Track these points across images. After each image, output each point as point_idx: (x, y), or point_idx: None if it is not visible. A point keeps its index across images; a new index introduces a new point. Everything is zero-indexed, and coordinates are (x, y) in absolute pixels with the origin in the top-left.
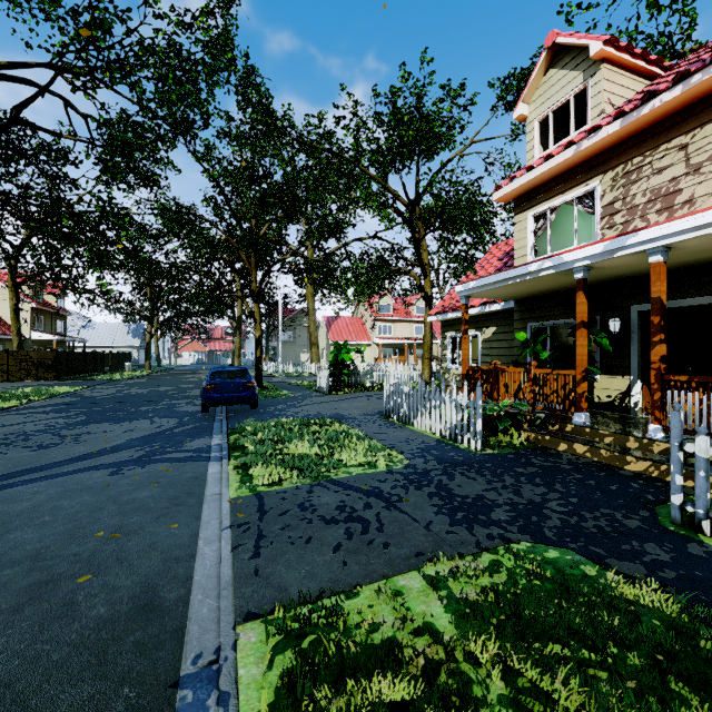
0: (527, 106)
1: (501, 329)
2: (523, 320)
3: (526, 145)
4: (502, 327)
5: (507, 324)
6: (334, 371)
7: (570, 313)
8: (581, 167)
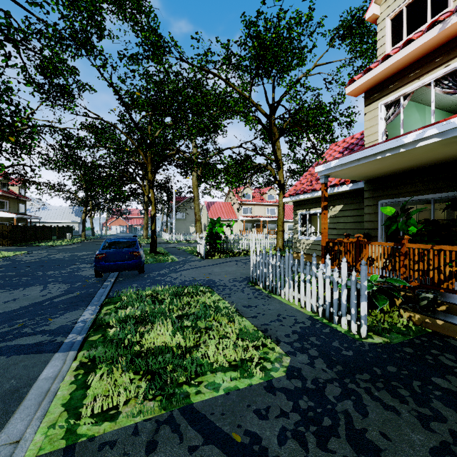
0: (379, 6)
1: (347, 207)
2: (374, 198)
3: (377, 42)
4: (348, 205)
5: (353, 202)
6: (209, 240)
7: (427, 189)
8: (440, 49)
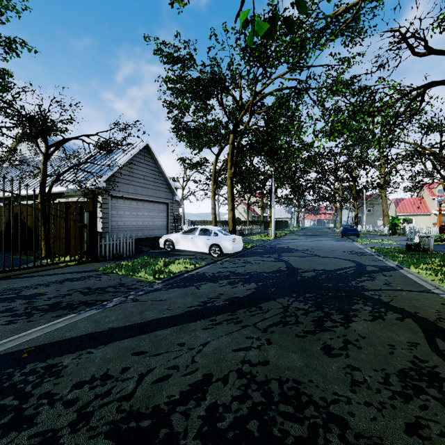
0: None
1: None
2: None
3: None
4: None
5: None
6: (391, 227)
7: None
8: None
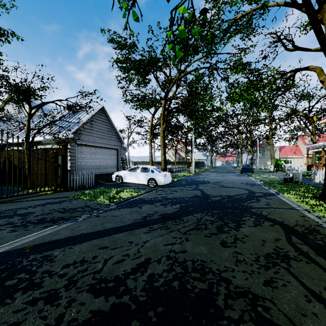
0: None
1: None
2: None
3: None
4: None
5: None
6: (275, 166)
7: None
8: None
